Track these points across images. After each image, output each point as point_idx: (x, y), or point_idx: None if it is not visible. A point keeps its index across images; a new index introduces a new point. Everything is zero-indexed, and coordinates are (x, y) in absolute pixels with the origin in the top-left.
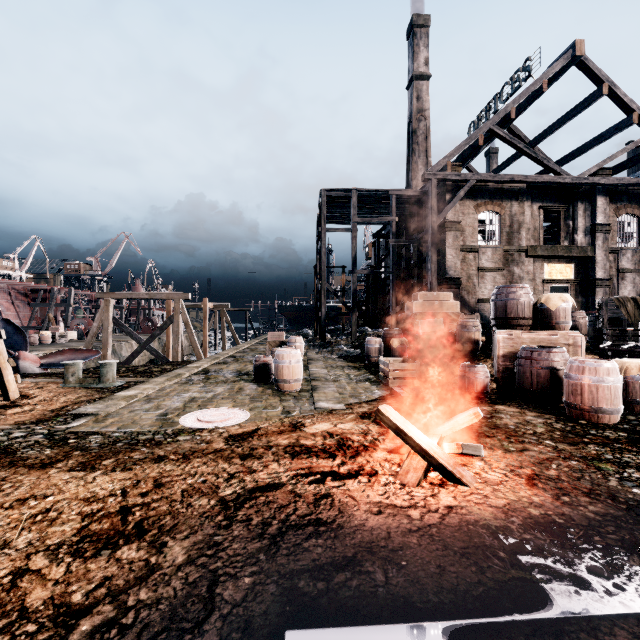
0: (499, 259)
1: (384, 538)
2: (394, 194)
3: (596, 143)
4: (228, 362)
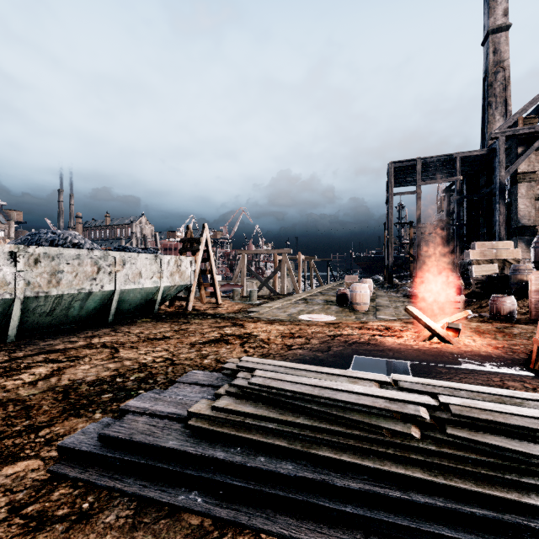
0: None
1: (397, 349)
2: (458, 156)
3: None
4: (317, 295)
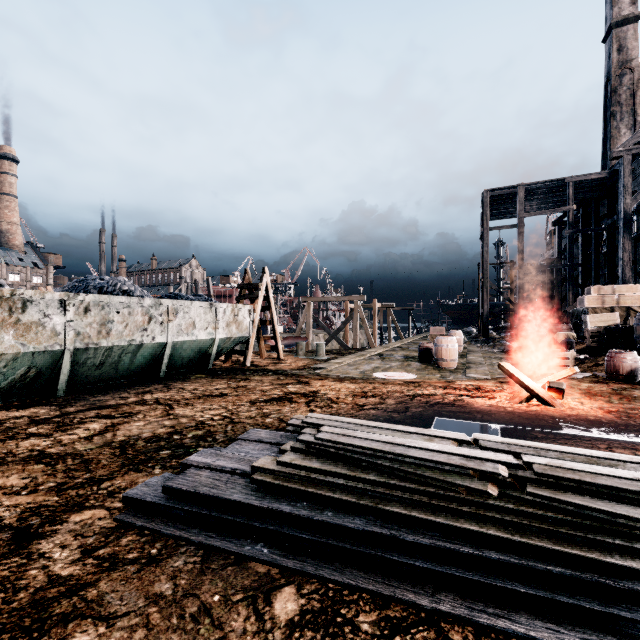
0: None
1: (487, 411)
2: (571, 181)
3: None
4: (396, 350)
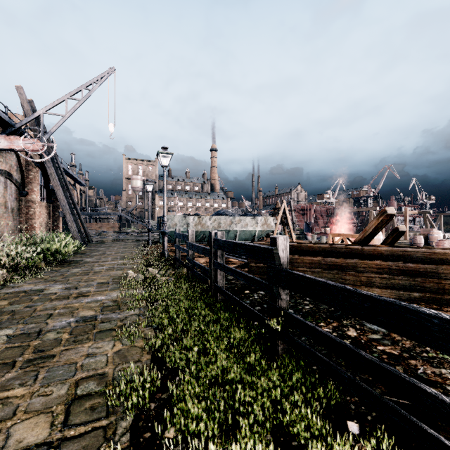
0: None
1: None
2: None
3: None
4: None
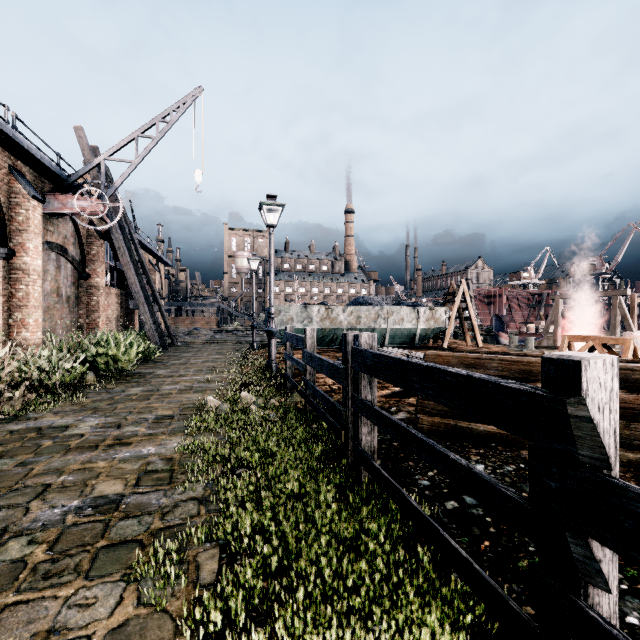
0: None
1: None
2: None
3: None
4: None
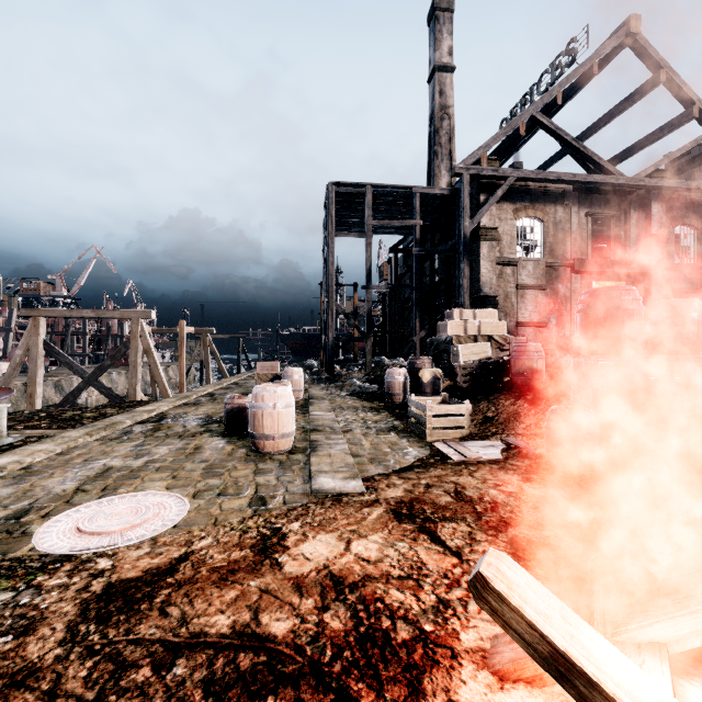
0: (542, 275)
1: None
2: (418, 192)
3: (648, 142)
4: (200, 402)
